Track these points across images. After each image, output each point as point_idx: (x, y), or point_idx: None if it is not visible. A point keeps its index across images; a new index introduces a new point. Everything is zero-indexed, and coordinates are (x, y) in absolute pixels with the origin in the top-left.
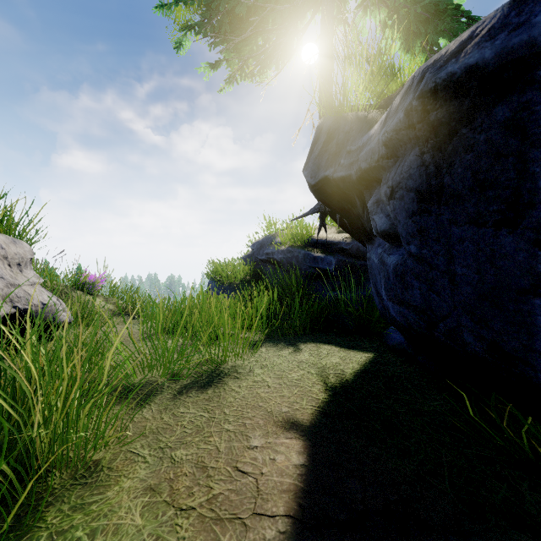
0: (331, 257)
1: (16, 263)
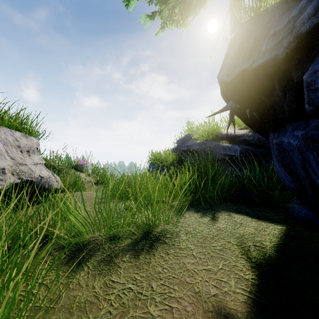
0: (237, 146)
1: (26, 150)
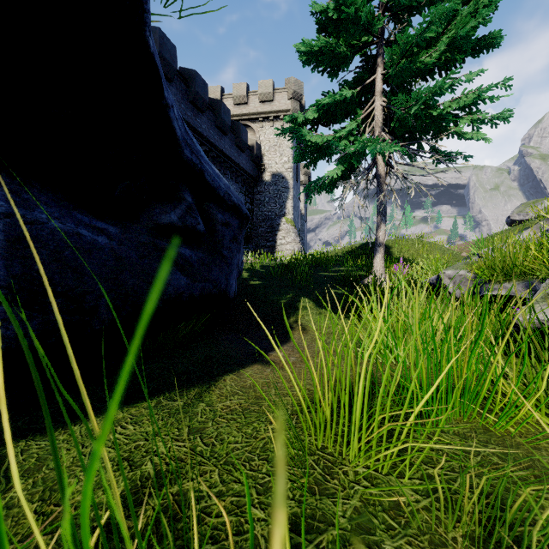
0: None
1: None
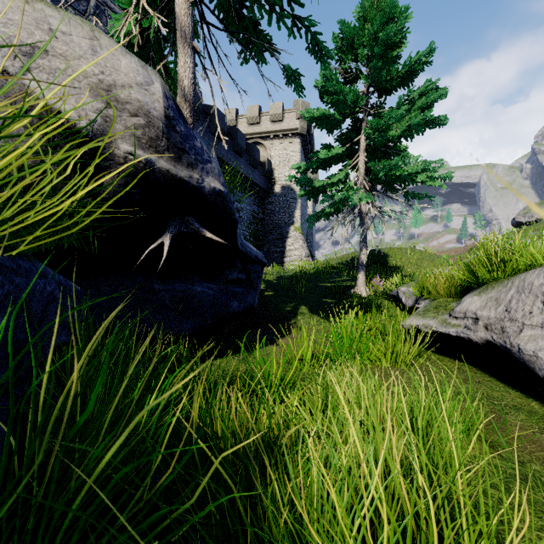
0: None
1: None
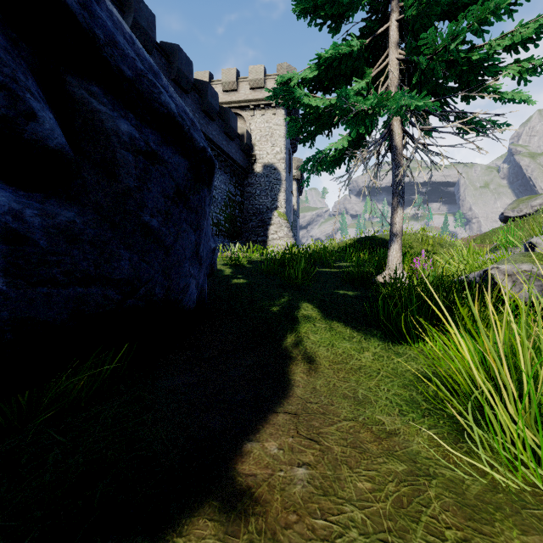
0: None
1: None
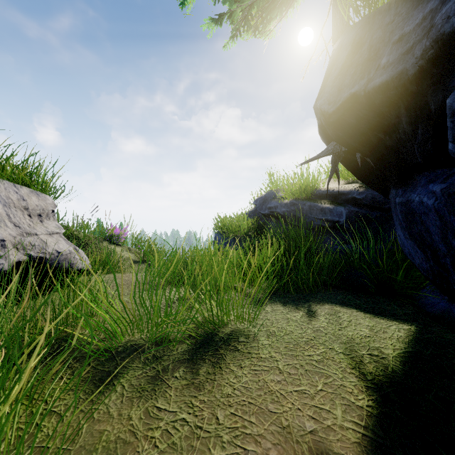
0: (342, 208)
1: (37, 214)
